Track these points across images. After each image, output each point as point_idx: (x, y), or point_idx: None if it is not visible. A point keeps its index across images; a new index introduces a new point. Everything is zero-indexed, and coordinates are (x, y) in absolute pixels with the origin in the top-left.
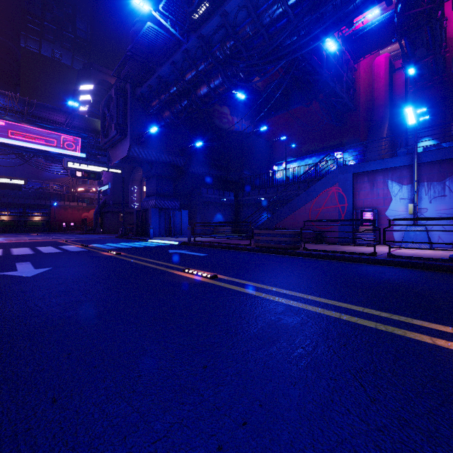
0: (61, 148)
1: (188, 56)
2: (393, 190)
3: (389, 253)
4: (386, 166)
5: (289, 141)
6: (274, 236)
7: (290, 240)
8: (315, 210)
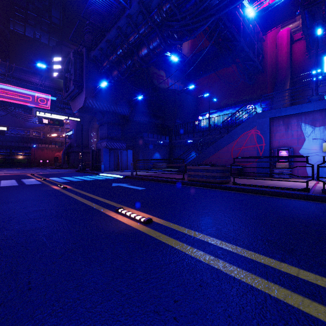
0: (36, 103)
1: (131, 21)
2: (306, 132)
3: (324, 189)
4: (300, 111)
5: (211, 97)
6: (206, 172)
7: (221, 175)
8: (236, 149)
